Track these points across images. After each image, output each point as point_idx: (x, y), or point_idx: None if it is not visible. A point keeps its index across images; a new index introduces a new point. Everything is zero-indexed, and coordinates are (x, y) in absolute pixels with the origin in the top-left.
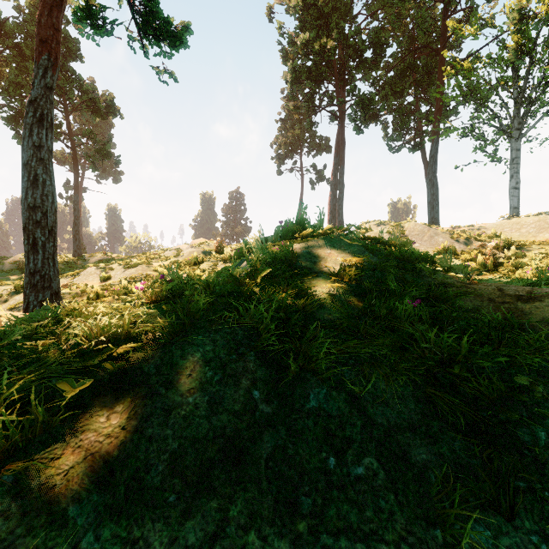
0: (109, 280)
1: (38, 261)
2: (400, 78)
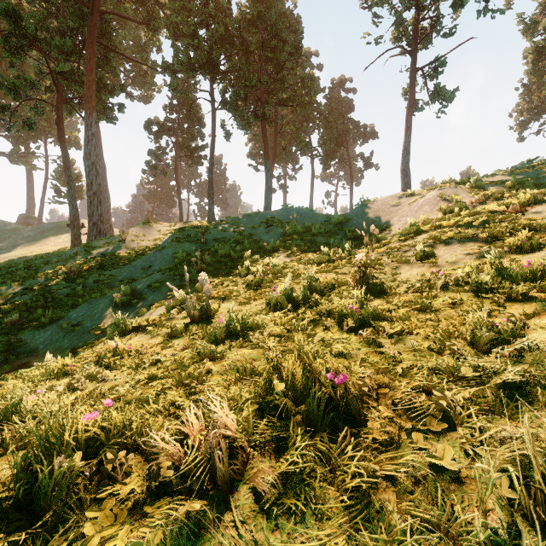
0: None
1: None
2: None
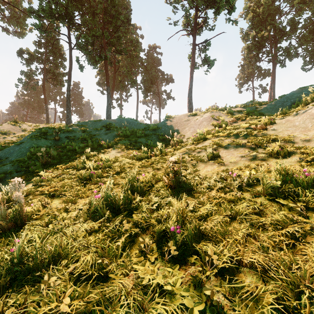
0: None
1: None
2: (309, 34)
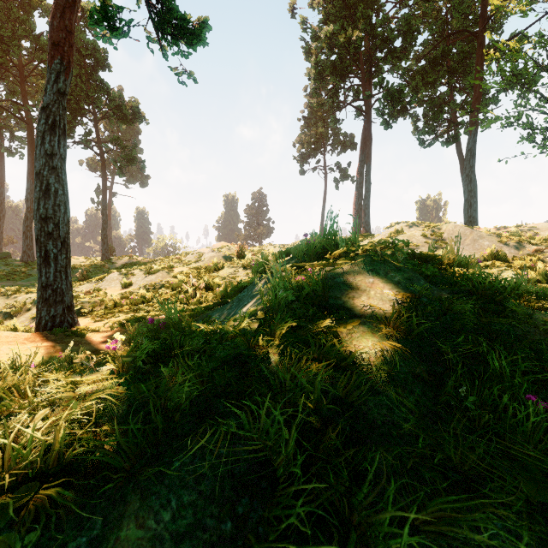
0: (130, 287)
1: (50, 274)
2: (432, 67)
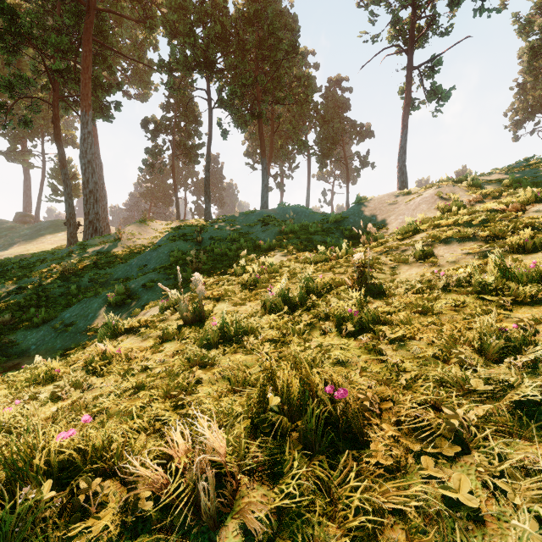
0: None
1: None
2: None
